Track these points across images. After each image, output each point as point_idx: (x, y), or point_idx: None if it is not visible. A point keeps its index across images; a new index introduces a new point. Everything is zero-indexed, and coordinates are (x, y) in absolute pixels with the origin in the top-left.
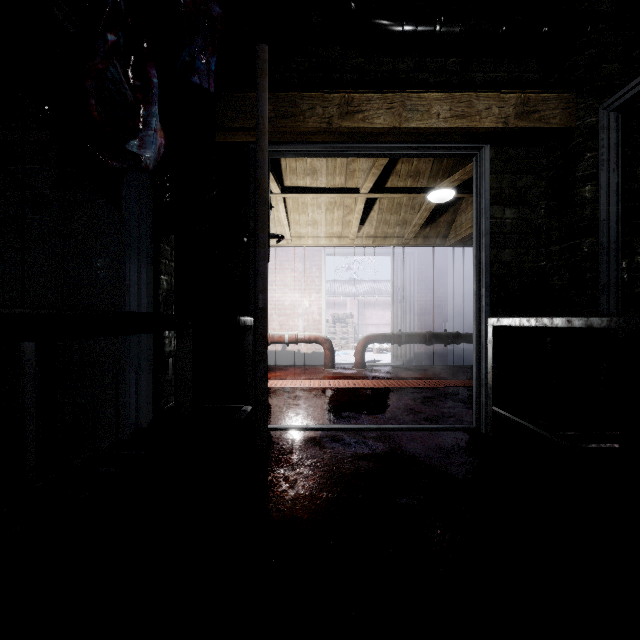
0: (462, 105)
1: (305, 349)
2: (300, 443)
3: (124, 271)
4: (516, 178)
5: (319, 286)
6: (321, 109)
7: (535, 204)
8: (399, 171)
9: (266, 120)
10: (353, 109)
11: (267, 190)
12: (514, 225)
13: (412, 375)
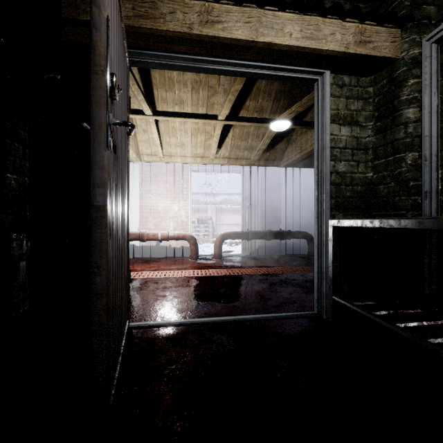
0: (311, 27)
1: (175, 244)
2: (161, 343)
3: None
4: (349, 102)
5: (186, 195)
6: (182, 14)
7: (364, 125)
8: (248, 106)
9: None
10: (213, 18)
11: (105, 57)
12: (348, 141)
13: (257, 263)
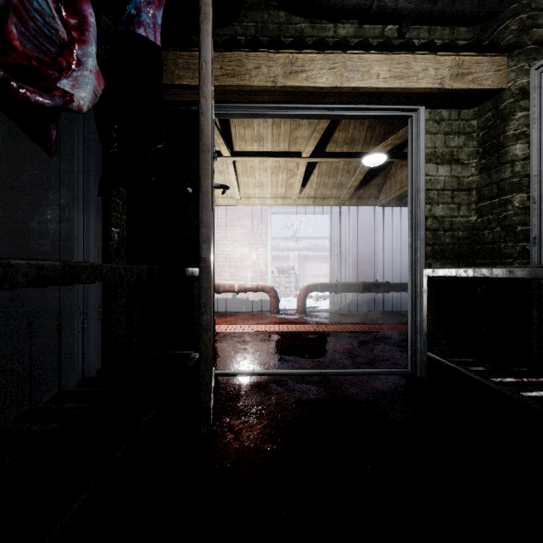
0: (400, 66)
1: (253, 297)
2: (246, 389)
3: (74, 223)
4: (449, 138)
5: (265, 241)
6: (266, 68)
7: (466, 163)
8: (336, 138)
9: (209, 65)
10: (297, 69)
11: (210, 137)
12: (447, 182)
13: (348, 320)
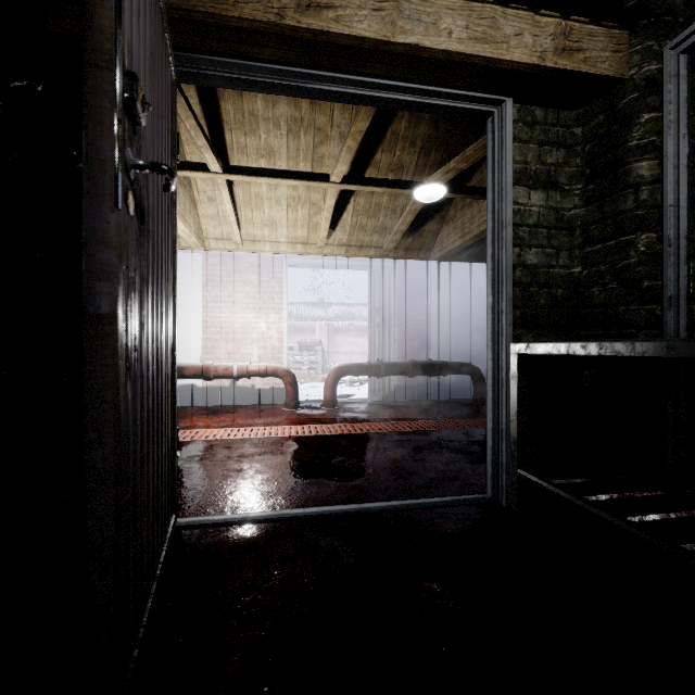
0: (483, 22)
1: (261, 384)
2: (230, 555)
3: None
4: (544, 151)
5: (279, 304)
6: None
7: (567, 189)
8: (378, 162)
9: None
10: None
11: (113, 37)
12: (542, 215)
13: (394, 415)
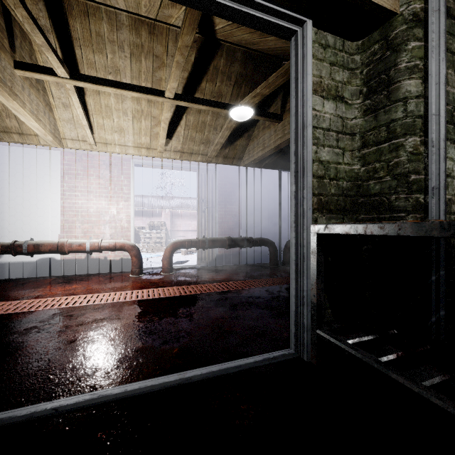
0: None
1: (112, 256)
2: None
3: None
4: (334, 70)
5: (128, 194)
6: None
7: (350, 102)
8: (204, 89)
9: None
10: None
11: None
12: (332, 121)
13: (215, 277)
